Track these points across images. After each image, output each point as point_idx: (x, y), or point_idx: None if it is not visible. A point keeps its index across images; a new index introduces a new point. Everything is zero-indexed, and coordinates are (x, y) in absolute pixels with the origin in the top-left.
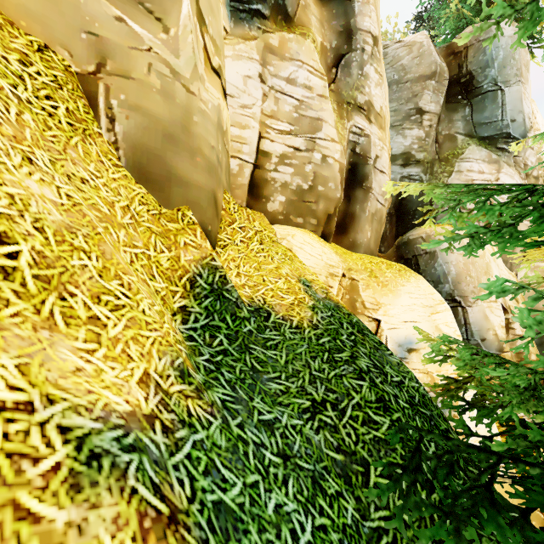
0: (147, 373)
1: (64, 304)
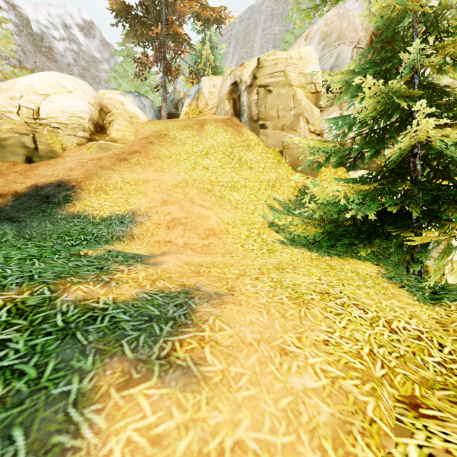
0: (283, 199)
1: (274, 189)
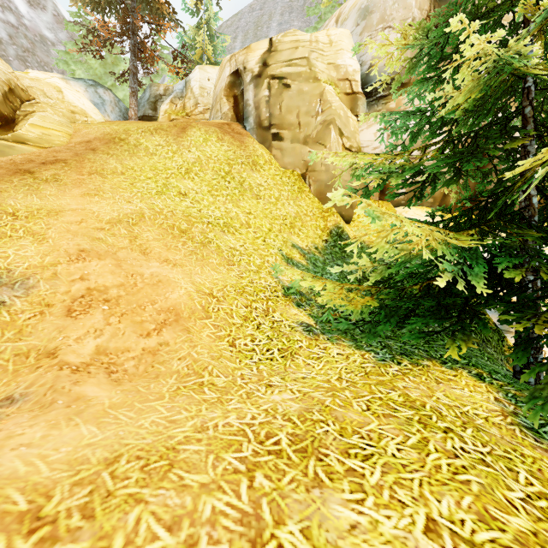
0: (307, 245)
1: (293, 231)
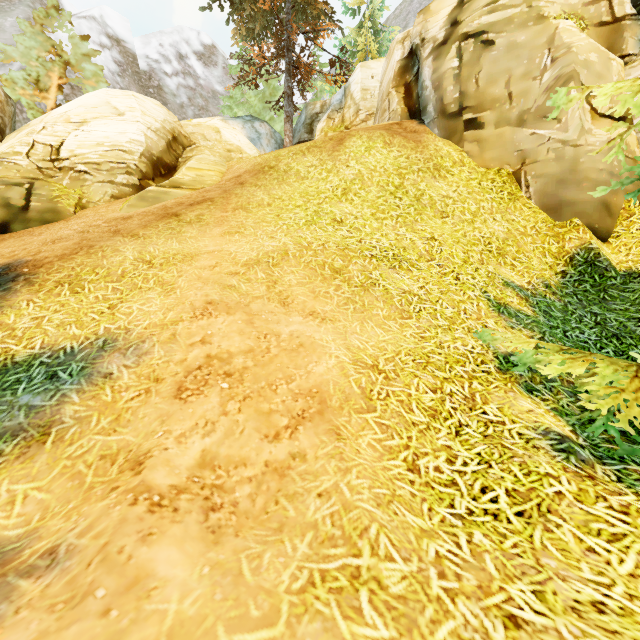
0: (530, 282)
1: (503, 260)
